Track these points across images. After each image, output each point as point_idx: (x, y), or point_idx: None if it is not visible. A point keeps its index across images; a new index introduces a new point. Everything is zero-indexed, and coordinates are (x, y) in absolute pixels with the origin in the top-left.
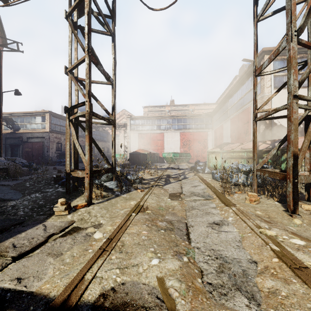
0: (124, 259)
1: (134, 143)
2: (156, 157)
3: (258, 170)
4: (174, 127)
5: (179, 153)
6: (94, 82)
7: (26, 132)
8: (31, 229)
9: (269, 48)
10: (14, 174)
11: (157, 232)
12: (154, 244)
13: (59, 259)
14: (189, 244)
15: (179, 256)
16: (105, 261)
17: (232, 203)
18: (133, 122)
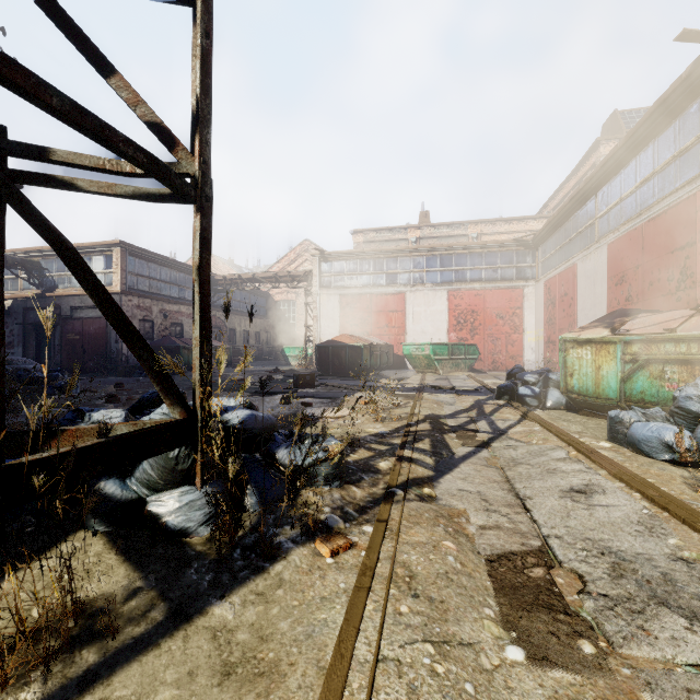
0: None
1: (331, 319)
2: (386, 355)
3: None
4: (433, 276)
5: (447, 346)
6: None
7: (69, 294)
8: None
9: None
10: None
11: None
12: None
13: None
14: None
15: None
16: None
17: None
18: (328, 266)
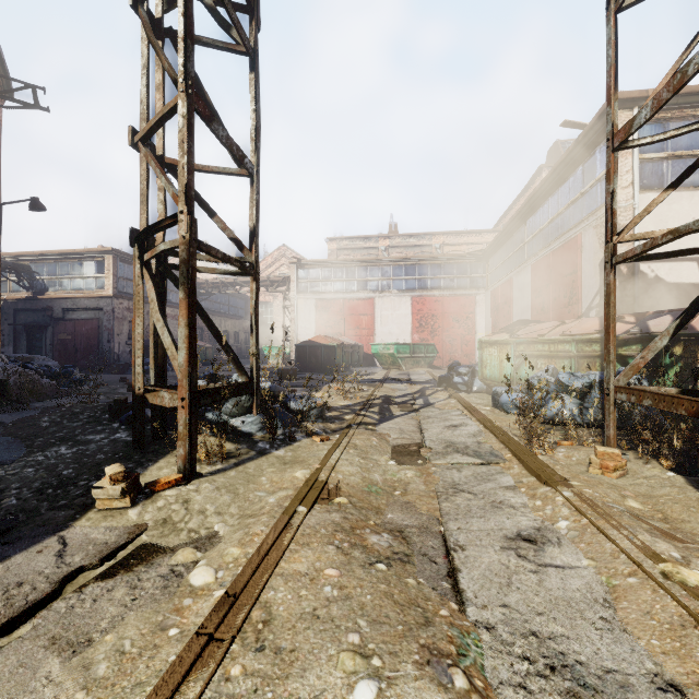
0: (267, 679)
1: (307, 321)
2: (357, 353)
3: (622, 390)
4: (399, 284)
5: (409, 345)
6: (206, 169)
7: (61, 297)
8: (25, 553)
9: (630, 93)
10: (23, 395)
11: (366, 571)
12: (361, 616)
13: (77, 662)
14: (460, 610)
15: (439, 669)
16: (209, 685)
17: (558, 477)
18: (305, 273)
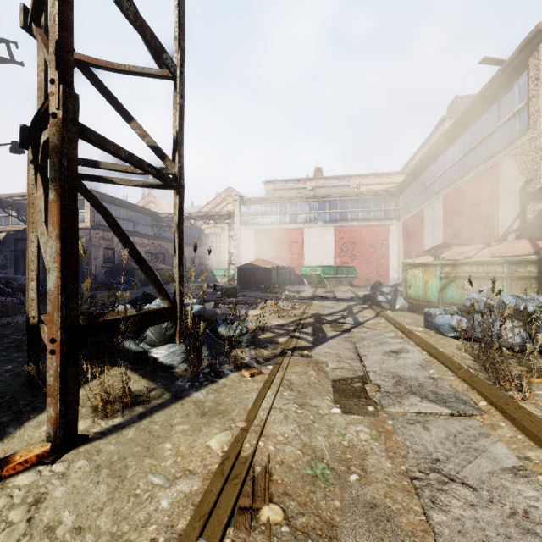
0: None
1: (248, 248)
2: (289, 274)
3: None
4: (323, 217)
5: (333, 267)
6: (122, 68)
7: None
8: None
9: None
10: None
11: None
12: None
13: None
14: None
15: None
16: None
17: None
18: (246, 208)
